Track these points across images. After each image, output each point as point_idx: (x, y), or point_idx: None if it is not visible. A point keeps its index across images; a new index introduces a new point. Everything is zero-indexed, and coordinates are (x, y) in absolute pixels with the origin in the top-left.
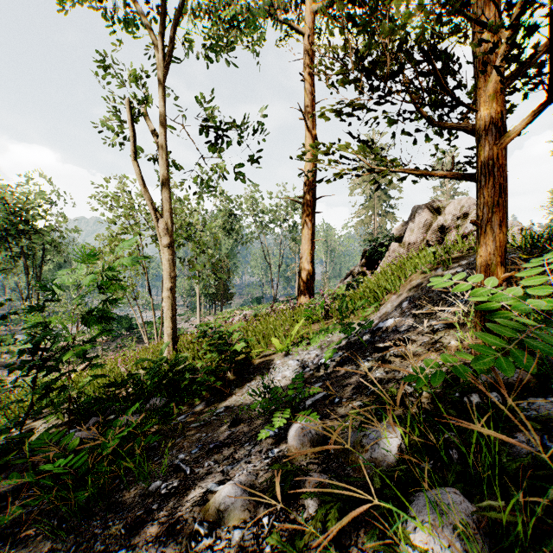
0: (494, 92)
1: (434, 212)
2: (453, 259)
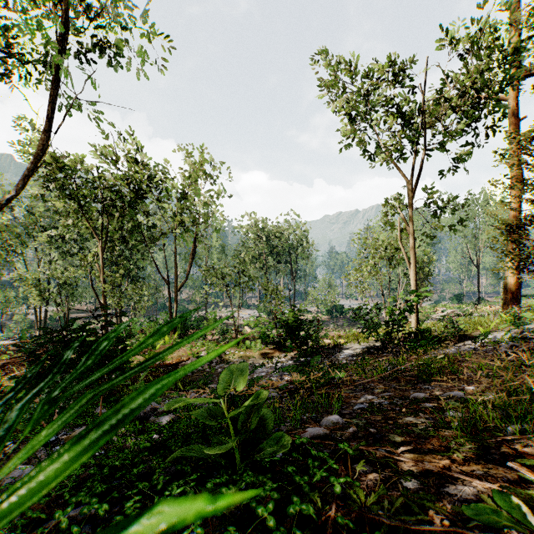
0: None
1: None
2: None
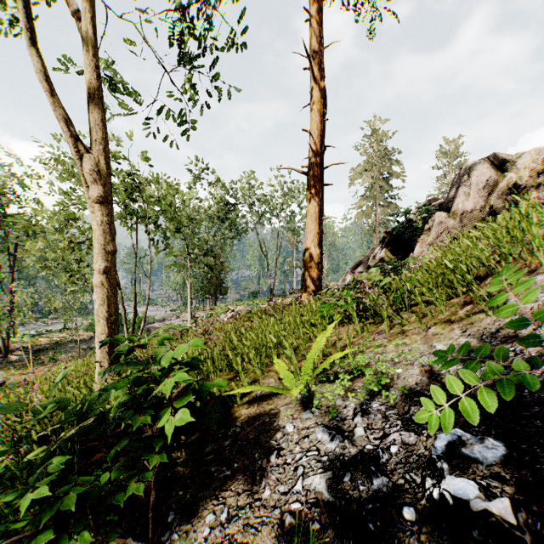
0: None
1: (496, 169)
2: None
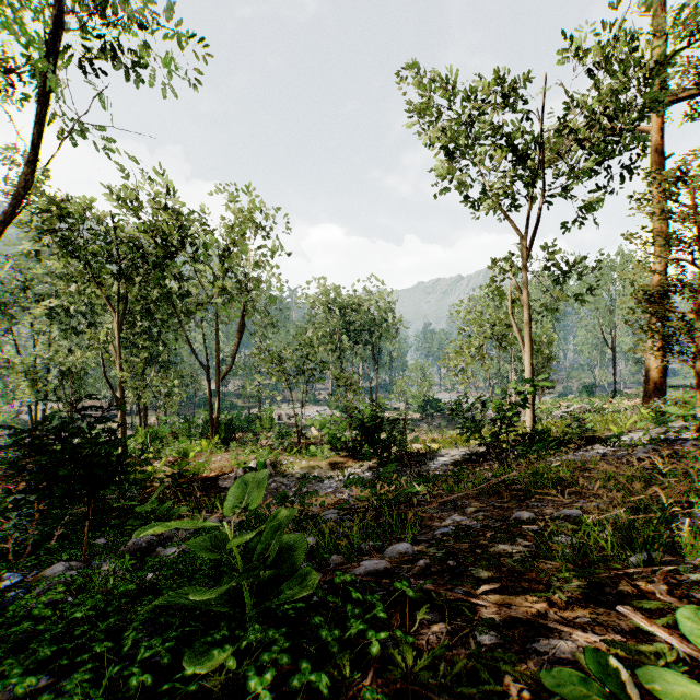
0: (697, 349)
1: None
2: None
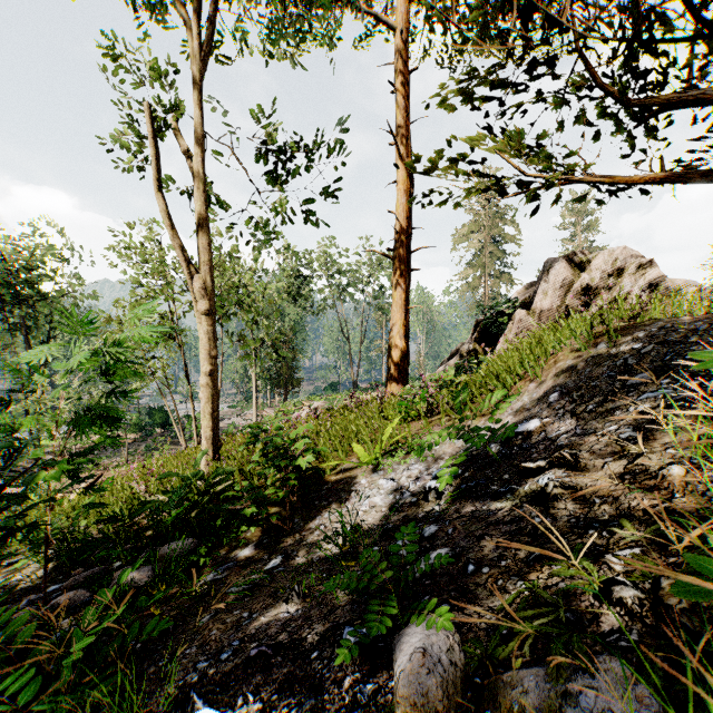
0: None
1: (575, 267)
2: (619, 330)
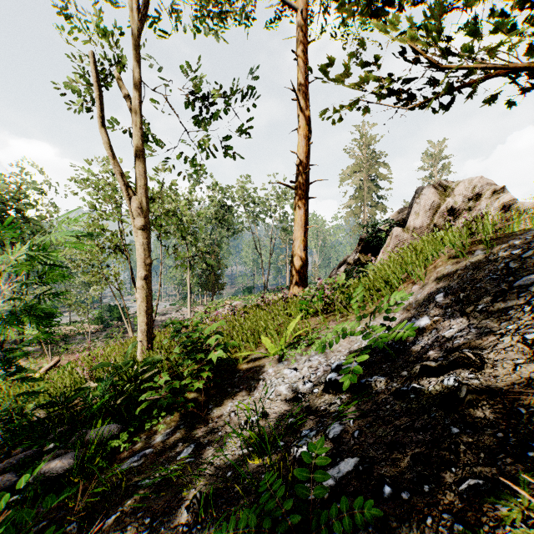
0: None
1: (441, 193)
2: (491, 240)
